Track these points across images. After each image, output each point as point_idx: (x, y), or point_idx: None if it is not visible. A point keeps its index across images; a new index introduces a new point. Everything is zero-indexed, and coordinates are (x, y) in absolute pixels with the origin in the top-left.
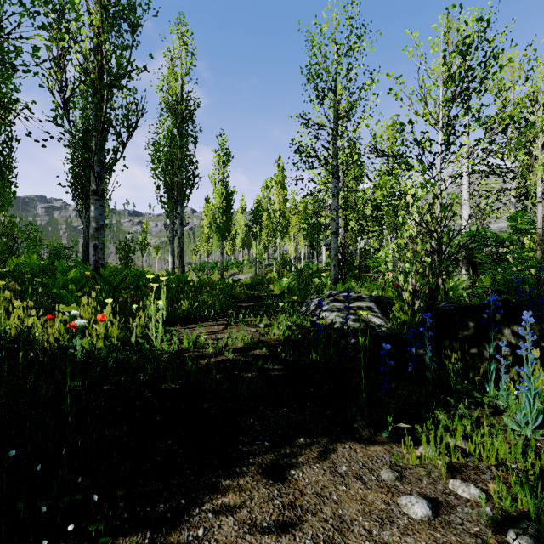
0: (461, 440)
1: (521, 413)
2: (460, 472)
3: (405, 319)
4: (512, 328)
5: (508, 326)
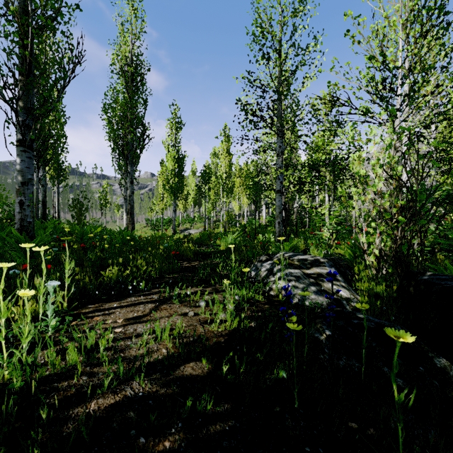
0: None
1: None
2: None
3: (378, 290)
4: None
5: None
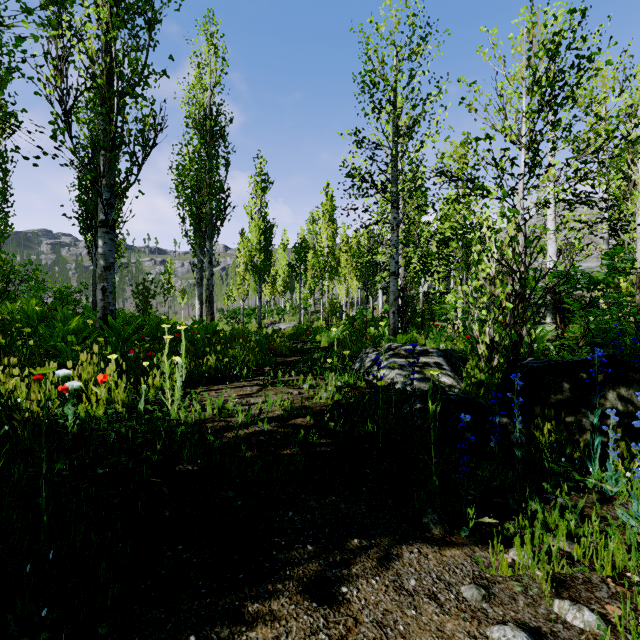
0: (564, 541)
1: (639, 503)
2: (566, 587)
3: (482, 378)
4: (618, 391)
5: (613, 389)
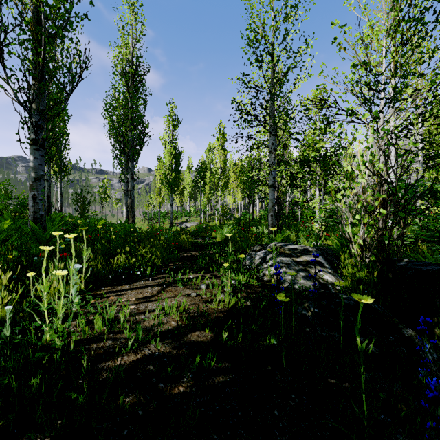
0: None
1: None
2: None
3: (360, 276)
4: None
5: None
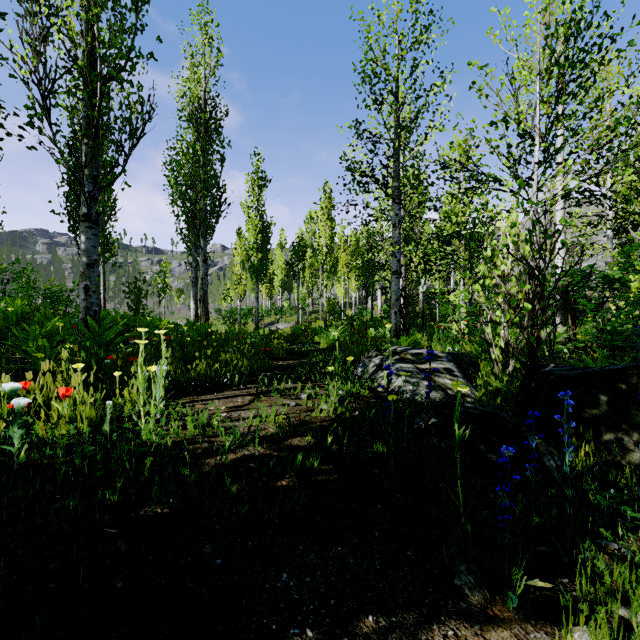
0: None
1: None
2: None
3: (498, 386)
4: None
5: None
